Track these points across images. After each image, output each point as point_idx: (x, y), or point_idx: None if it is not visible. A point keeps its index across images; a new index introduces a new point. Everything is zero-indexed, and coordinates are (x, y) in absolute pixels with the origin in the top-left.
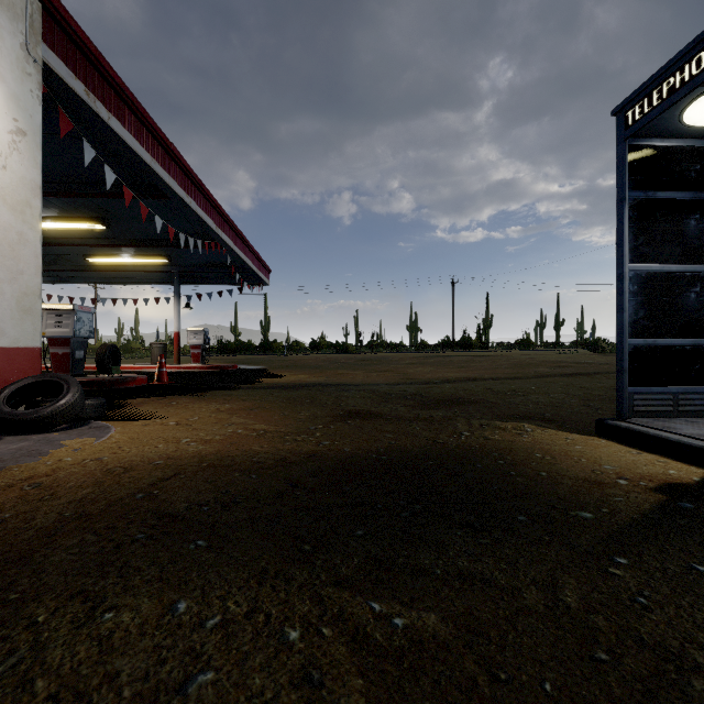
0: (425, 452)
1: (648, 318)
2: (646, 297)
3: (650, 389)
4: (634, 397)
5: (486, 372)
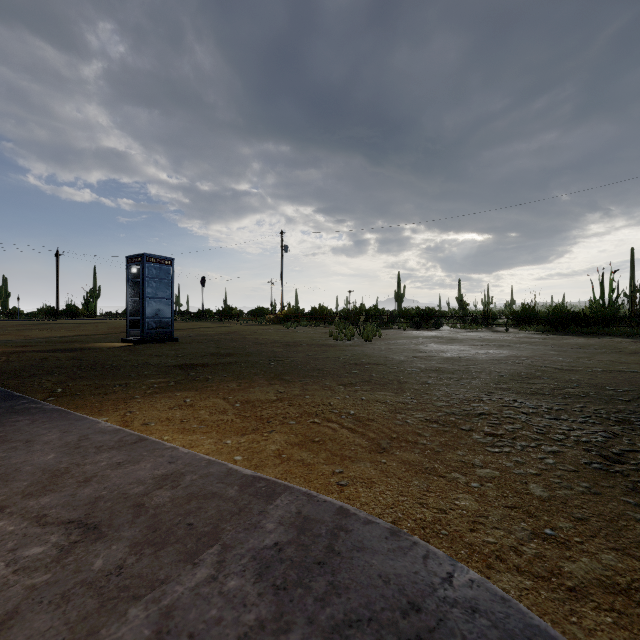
0: (66, 348)
1: (135, 311)
2: (134, 306)
3: (135, 330)
4: (131, 332)
5: (90, 332)
